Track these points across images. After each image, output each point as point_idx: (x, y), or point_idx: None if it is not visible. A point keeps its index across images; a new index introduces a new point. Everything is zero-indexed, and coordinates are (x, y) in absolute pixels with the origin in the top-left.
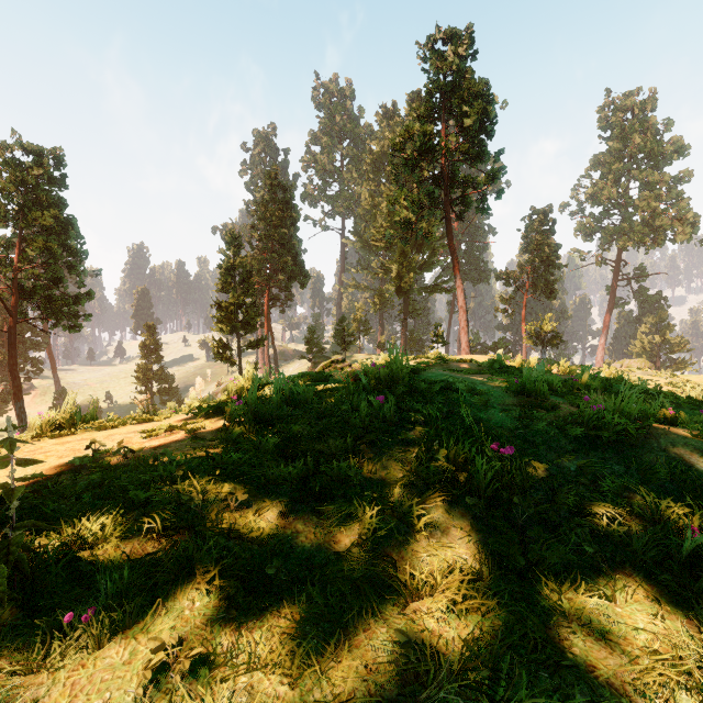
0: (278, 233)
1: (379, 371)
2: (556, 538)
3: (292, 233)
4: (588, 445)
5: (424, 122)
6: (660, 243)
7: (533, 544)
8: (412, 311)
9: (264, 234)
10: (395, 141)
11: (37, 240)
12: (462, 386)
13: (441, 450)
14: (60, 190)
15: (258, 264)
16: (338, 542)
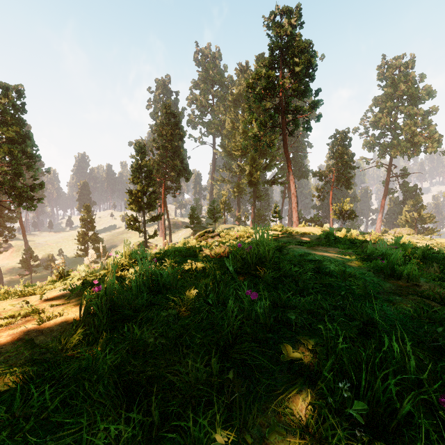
0: (171, 145)
1: (245, 252)
2: None
3: (180, 145)
4: None
5: (268, 70)
6: (417, 153)
7: None
8: (258, 196)
9: (161, 145)
10: (249, 81)
11: (3, 147)
12: (334, 270)
13: (357, 405)
14: (22, 114)
15: (158, 165)
16: None
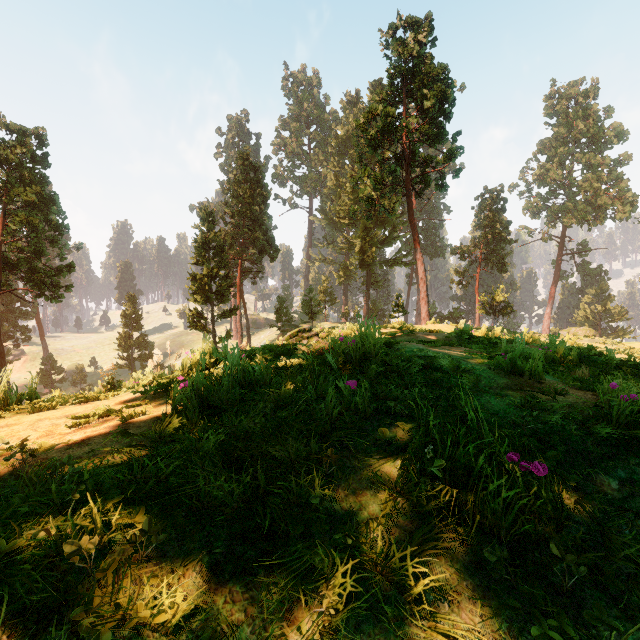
0: (249, 210)
1: (348, 347)
2: (632, 621)
3: (263, 210)
4: (623, 448)
5: (386, 105)
6: (602, 220)
7: (596, 630)
8: (374, 283)
9: (236, 211)
10: (359, 121)
11: (19, 214)
12: (446, 364)
13: (437, 463)
14: (43, 168)
15: (231, 238)
16: (294, 621)
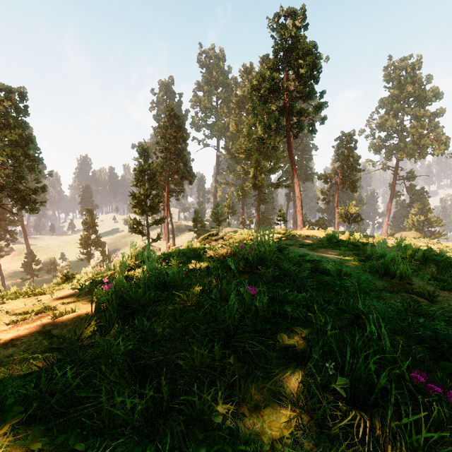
0: (174, 147)
1: (247, 252)
2: None
3: (184, 147)
4: None
5: (272, 72)
6: (424, 155)
7: None
8: (263, 200)
9: (164, 148)
10: (253, 83)
11: (6, 149)
12: (331, 269)
13: (340, 380)
14: (24, 116)
15: (161, 168)
16: None
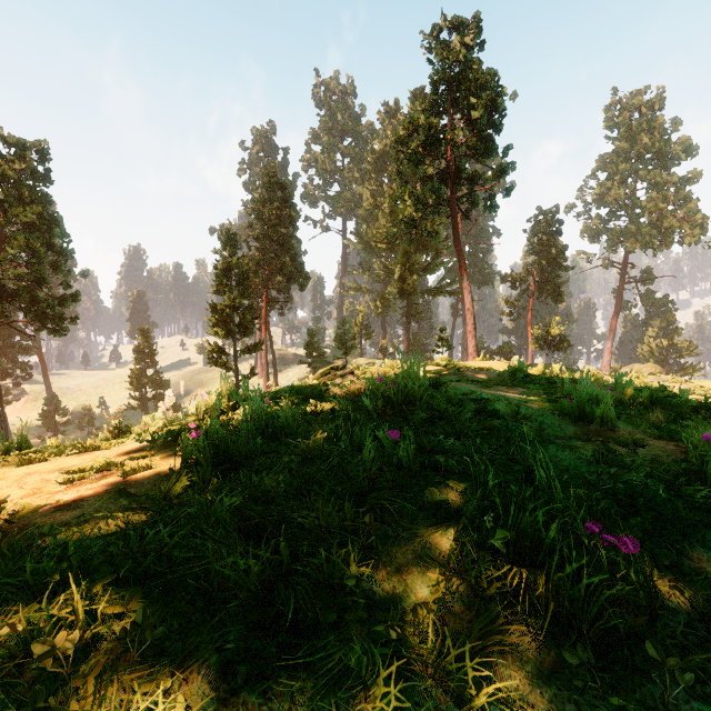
0: (276, 233)
1: (388, 388)
2: None
3: (291, 233)
4: None
5: (429, 116)
6: (668, 245)
7: None
8: (415, 314)
9: (261, 234)
10: (399, 134)
11: (18, 237)
12: (503, 410)
13: (499, 534)
14: (45, 186)
15: (256, 265)
16: None
